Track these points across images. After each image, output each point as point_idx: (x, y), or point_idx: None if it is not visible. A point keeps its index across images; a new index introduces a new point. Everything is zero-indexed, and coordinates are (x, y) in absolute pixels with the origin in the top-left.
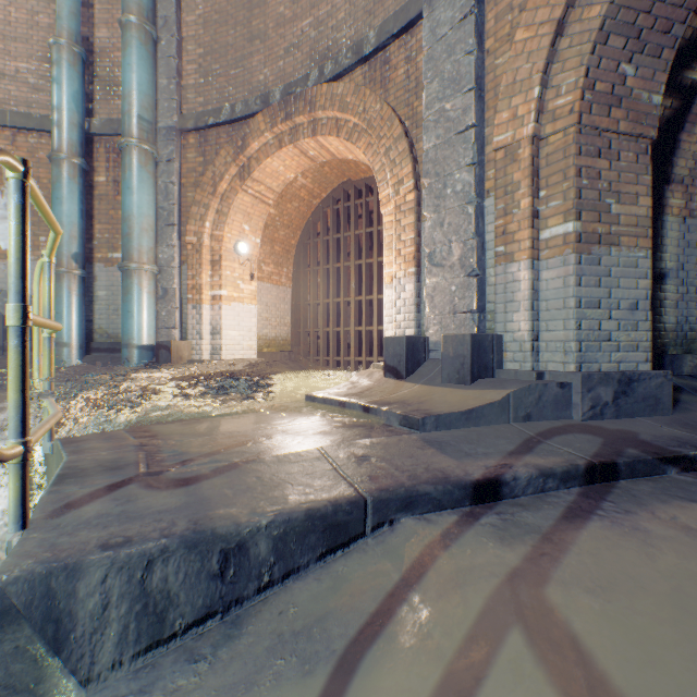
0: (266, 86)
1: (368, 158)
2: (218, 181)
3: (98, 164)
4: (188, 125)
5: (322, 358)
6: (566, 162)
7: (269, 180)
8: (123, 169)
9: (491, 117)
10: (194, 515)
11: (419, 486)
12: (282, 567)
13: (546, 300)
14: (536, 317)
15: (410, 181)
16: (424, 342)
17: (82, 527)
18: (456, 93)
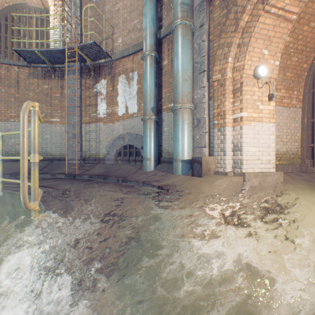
0: None
1: None
2: (239, 16)
3: (163, 55)
4: None
5: None
6: None
7: None
8: (173, 45)
9: None
10: None
11: None
12: None
13: None
14: None
15: None
16: None
17: None
18: None
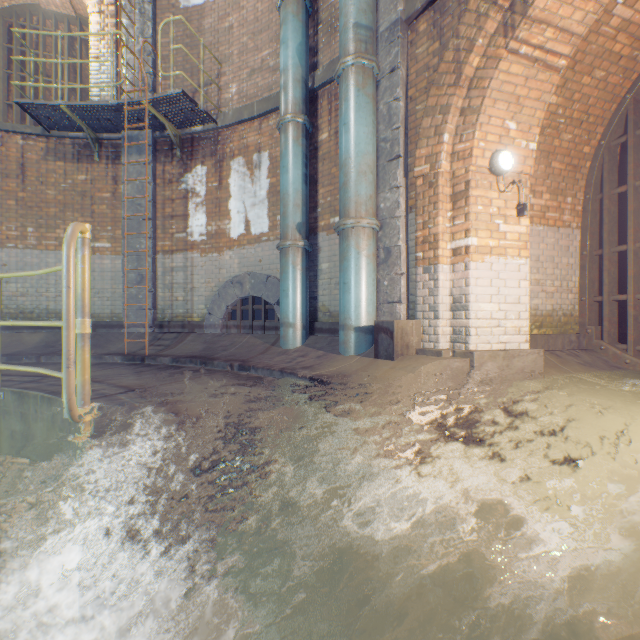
0: None
1: None
2: (462, 58)
3: (321, 122)
4: (417, 5)
5: None
6: None
7: (564, 10)
8: (339, 105)
9: None
10: None
11: None
12: None
13: None
14: None
15: None
16: None
17: None
18: None
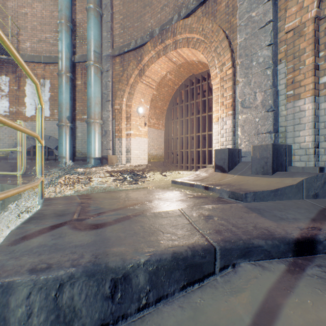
0: (151, 28)
1: (204, 55)
2: (129, 78)
3: (77, 76)
4: (116, 53)
5: (179, 165)
6: None
7: (153, 75)
8: (87, 76)
9: (282, 14)
10: (96, 251)
11: (253, 240)
12: (155, 294)
13: (324, 121)
14: (317, 133)
15: (229, 62)
16: (238, 152)
17: (25, 253)
18: (259, 4)
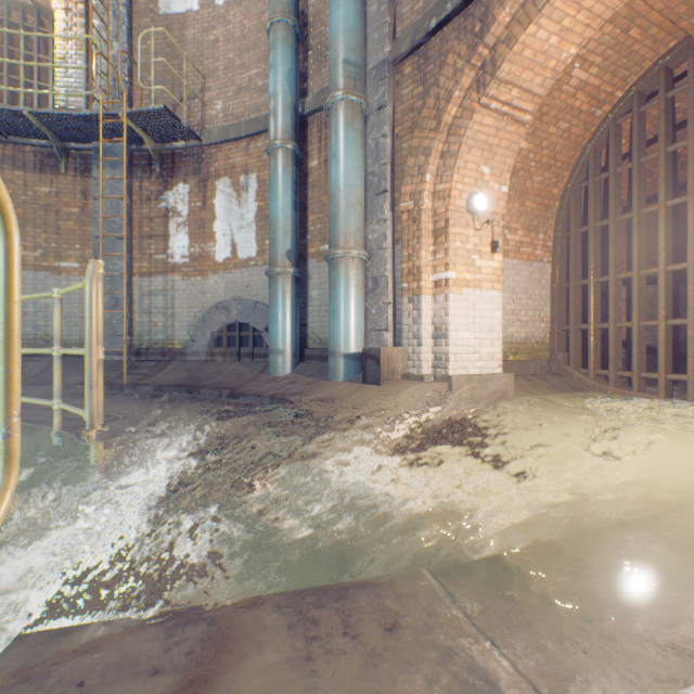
0: None
1: None
2: (442, 106)
3: (311, 148)
4: (402, 49)
5: (613, 373)
6: None
7: (526, 74)
8: (329, 136)
9: None
10: None
11: None
12: None
13: None
14: None
15: None
16: None
17: None
18: None
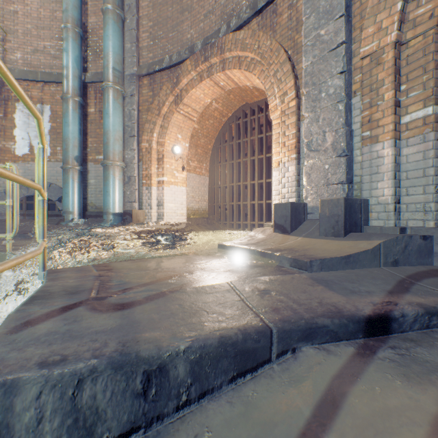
0: (191, 41)
1: (261, 81)
2: (161, 106)
3: (90, 101)
4: (143, 72)
5: (229, 222)
6: (426, 59)
7: (194, 104)
8: (104, 102)
9: (357, 35)
10: (124, 337)
11: (317, 319)
12: (198, 388)
13: (406, 170)
14: (398, 184)
15: (292, 92)
16: (303, 207)
17: (31, 343)
18: (329, 21)
